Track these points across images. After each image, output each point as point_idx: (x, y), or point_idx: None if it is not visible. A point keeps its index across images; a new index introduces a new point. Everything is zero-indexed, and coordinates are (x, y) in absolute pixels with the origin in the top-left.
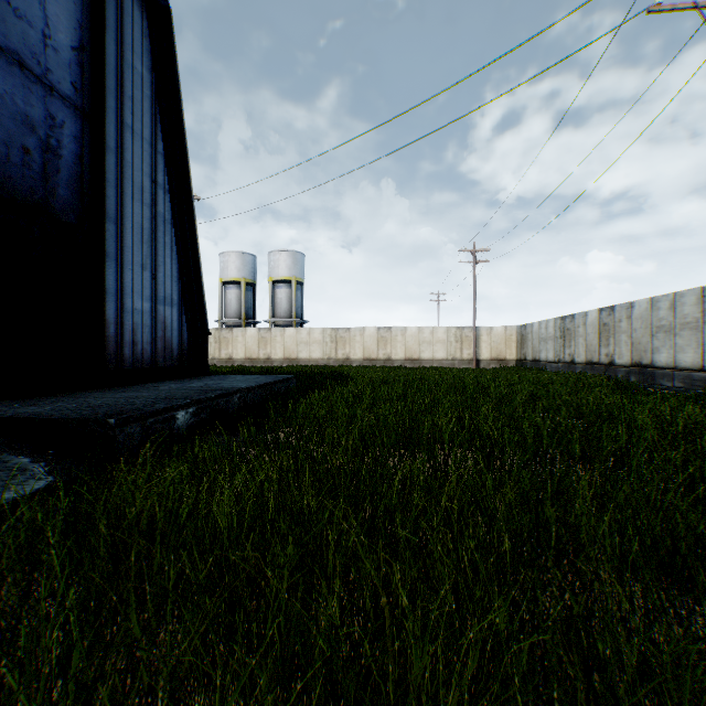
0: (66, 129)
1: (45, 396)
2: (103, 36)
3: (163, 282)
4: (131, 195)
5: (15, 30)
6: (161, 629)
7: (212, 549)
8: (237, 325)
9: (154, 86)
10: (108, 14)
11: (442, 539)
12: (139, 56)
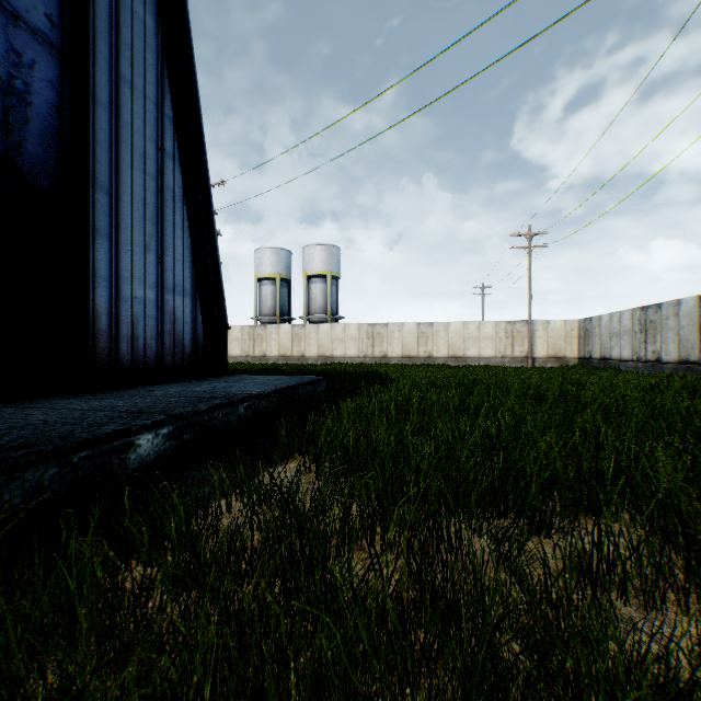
0: (38, 71)
1: None
2: None
3: (172, 268)
4: (130, 162)
5: None
6: None
7: None
8: (272, 322)
9: (161, 38)
10: None
11: None
12: None
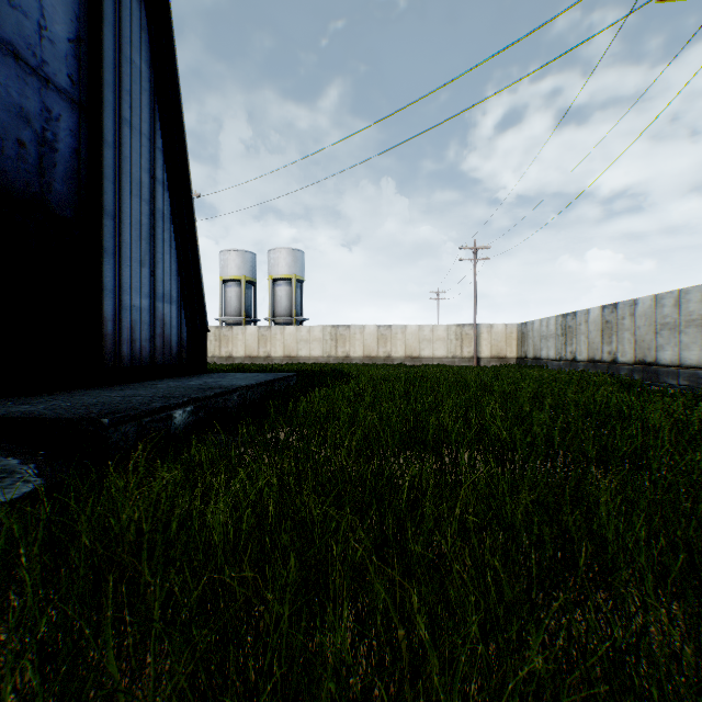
0: (63, 122)
1: (40, 394)
2: (100, 29)
3: (162, 279)
4: (130, 191)
5: (10, 20)
6: (149, 654)
7: (206, 564)
8: (237, 323)
9: (153, 80)
10: (106, 7)
11: (460, 554)
12: (137, 50)
